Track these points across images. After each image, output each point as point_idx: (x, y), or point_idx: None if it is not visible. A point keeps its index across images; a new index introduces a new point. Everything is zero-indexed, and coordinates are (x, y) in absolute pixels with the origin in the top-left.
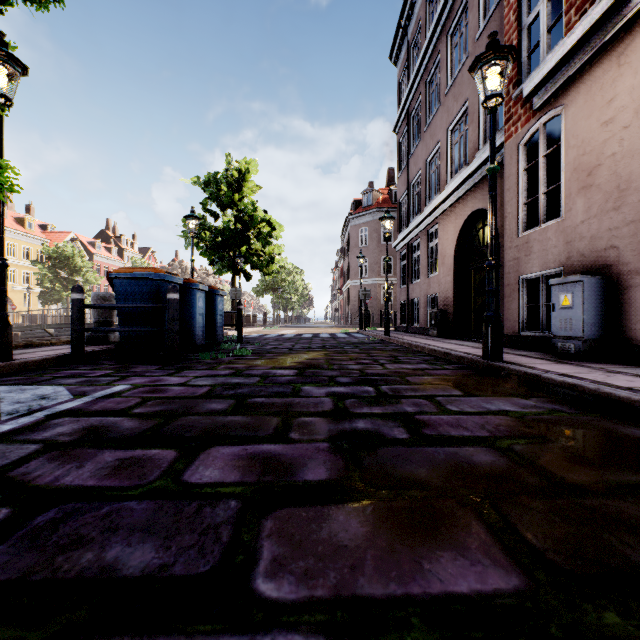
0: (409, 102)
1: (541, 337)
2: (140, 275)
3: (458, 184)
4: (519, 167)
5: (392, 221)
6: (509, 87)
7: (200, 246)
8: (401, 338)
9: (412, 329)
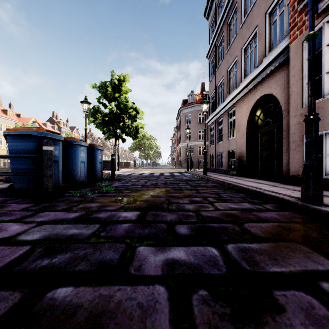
0: (216, 38)
1: (326, 179)
2: (25, 132)
3: (251, 80)
4: (303, 58)
5: (208, 104)
6: (294, 4)
7: (95, 122)
8: (214, 177)
9: (218, 170)
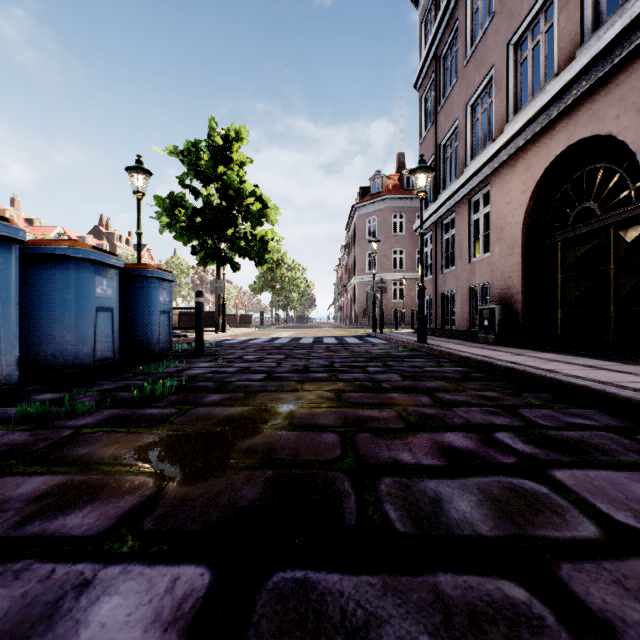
0: (438, 39)
1: None
2: None
3: (539, 108)
4: None
5: (430, 175)
6: None
7: (173, 227)
8: (449, 348)
9: (443, 332)
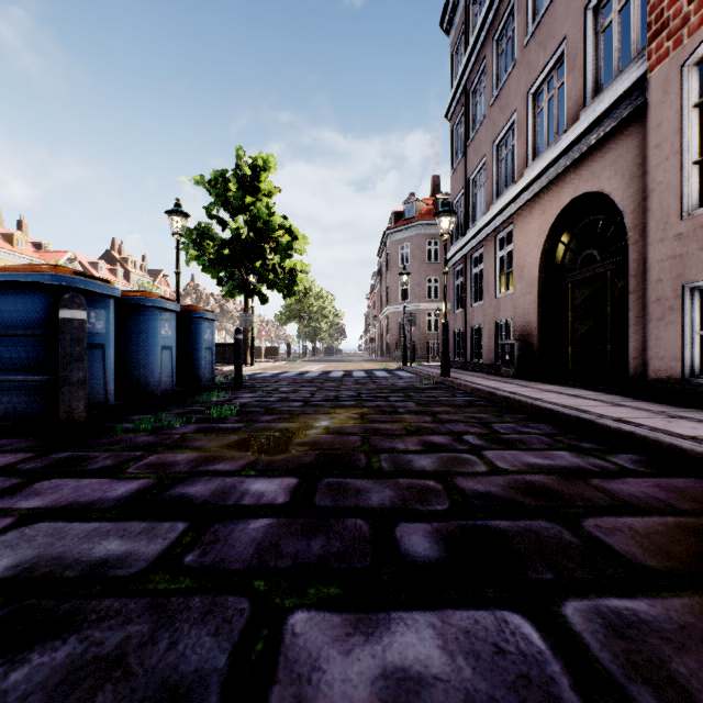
0: (467, 73)
1: None
2: (21, 277)
3: (550, 161)
4: (683, 103)
5: (453, 218)
6: None
7: (202, 260)
8: (468, 381)
9: (472, 365)
